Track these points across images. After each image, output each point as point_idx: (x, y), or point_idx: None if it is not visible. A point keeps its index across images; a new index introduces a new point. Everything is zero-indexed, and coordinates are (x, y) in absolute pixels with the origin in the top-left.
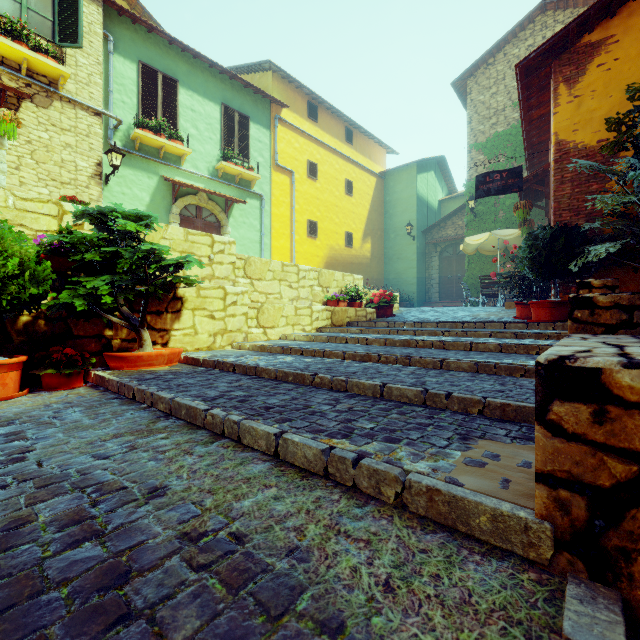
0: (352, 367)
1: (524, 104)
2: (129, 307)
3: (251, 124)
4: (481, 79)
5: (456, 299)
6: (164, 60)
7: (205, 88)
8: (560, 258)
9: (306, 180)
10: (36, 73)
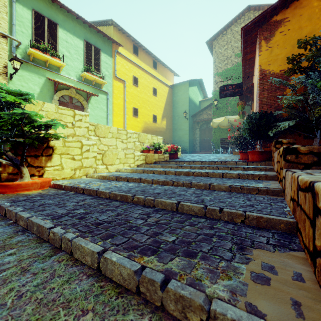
0: (157, 189)
1: (244, 50)
2: (14, 152)
3: (101, 53)
4: (220, 41)
5: (208, 150)
6: (49, 11)
7: (74, 30)
8: (263, 128)
9: (132, 86)
10: None
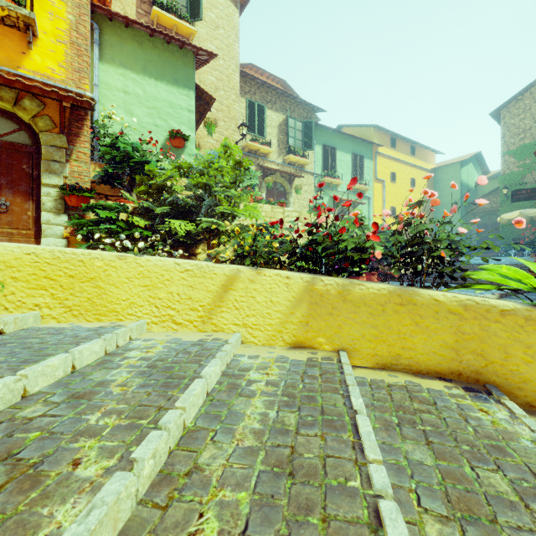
0: None
1: None
2: None
3: (364, 159)
4: (512, 109)
5: (491, 251)
6: (330, 140)
7: (345, 147)
8: None
9: (390, 184)
10: (298, 164)
